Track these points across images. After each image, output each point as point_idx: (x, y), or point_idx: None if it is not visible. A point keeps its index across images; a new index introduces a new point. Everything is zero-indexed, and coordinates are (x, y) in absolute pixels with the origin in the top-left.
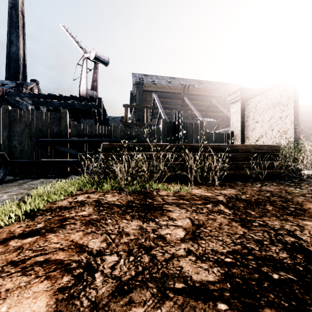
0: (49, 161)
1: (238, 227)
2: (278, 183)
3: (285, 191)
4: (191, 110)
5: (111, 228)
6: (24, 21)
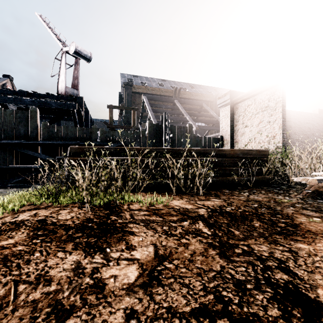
0: (10, 167)
1: (215, 258)
2: (266, 190)
3: (274, 201)
4: (182, 114)
5: (30, 270)
6: None
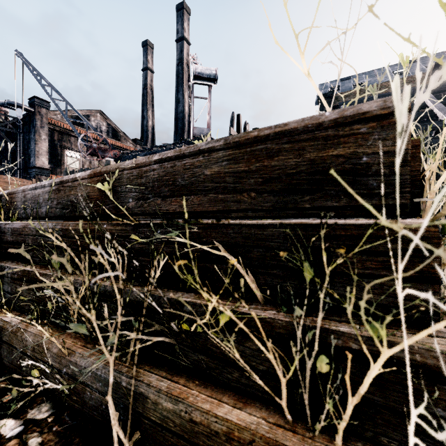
0: None
1: None
2: None
3: None
4: (432, 115)
5: None
6: (189, 73)
